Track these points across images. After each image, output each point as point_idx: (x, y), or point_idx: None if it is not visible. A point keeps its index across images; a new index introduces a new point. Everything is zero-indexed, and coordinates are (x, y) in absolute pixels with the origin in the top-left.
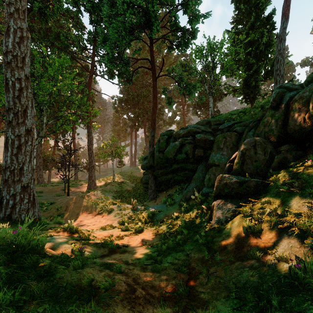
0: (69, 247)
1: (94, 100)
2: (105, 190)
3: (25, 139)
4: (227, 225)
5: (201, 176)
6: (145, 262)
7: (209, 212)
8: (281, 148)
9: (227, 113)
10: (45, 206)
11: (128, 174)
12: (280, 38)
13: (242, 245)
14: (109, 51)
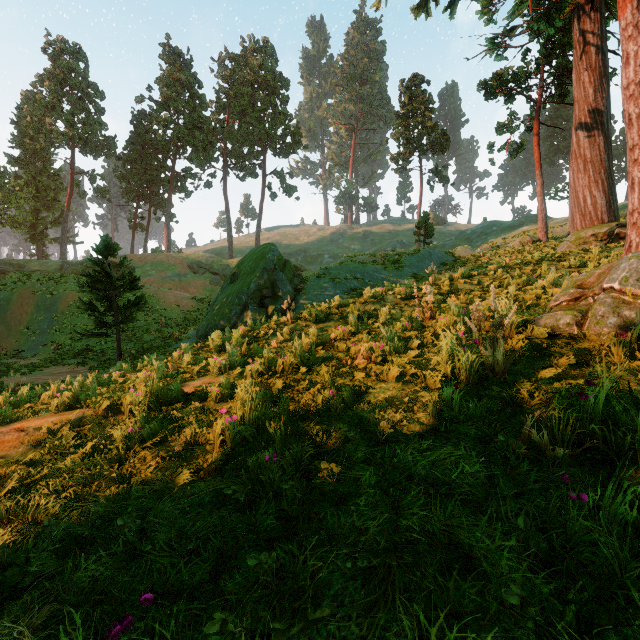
0: None
1: None
2: None
3: None
4: None
5: None
6: None
7: None
8: None
9: (27, 260)
10: None
11: None
12: (65, 221)
13: None
14: None
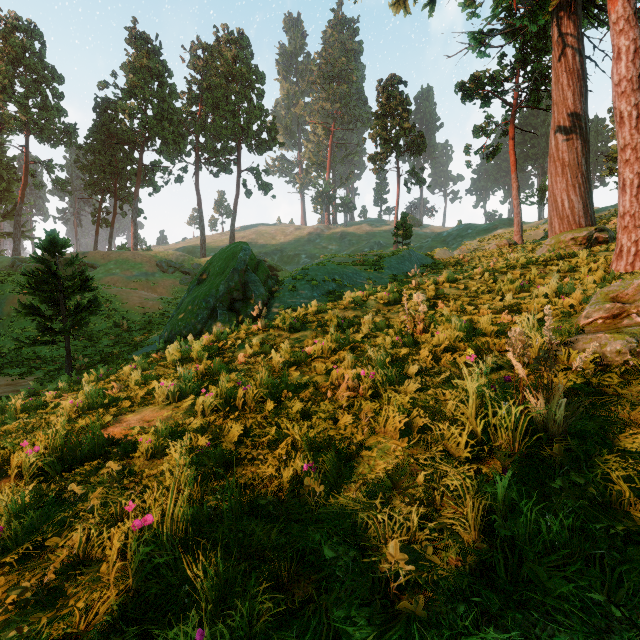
0: None
1: None
2: None
3: None
4: None
5: None
6: None
7: None
8: None
9: None
10: None
11: None
12: (18, 214)
13: None
14: None
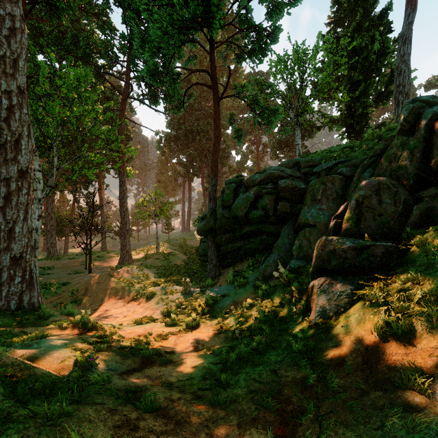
0: (71, 357)
1: (130, 136)
2: (144, 266)
3: (17, 184)
4: (340, 320)
5: (287, 242)
6: (201, 384)
7: (302, 297)
8: (422, 193)
9: (325, 150)
10: (55, 288)
11: (179, 243)
12: (404, 38)
13: (376, 358)
14: (149, 58)
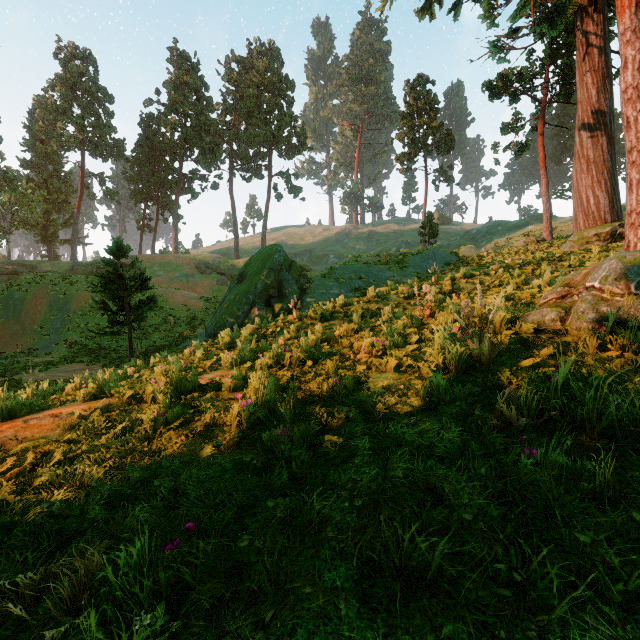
0: None
1: None
2: None
3: None
4: None
5: None
6: None
7: None
8: None
9: (39, 261)
10: None
11: None
12: (76, 222)
13: None
14: None
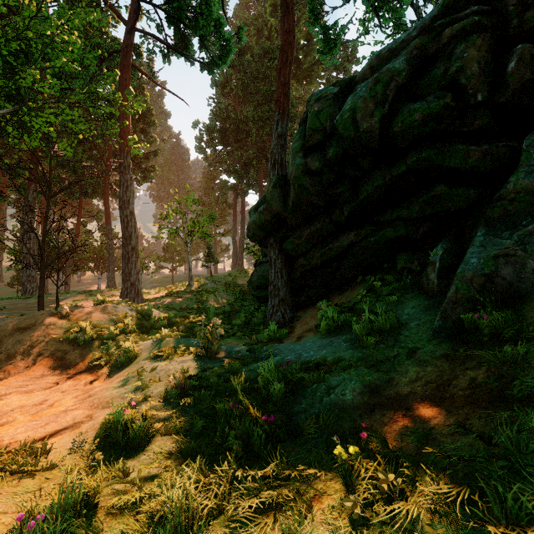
0: None
1: (153, 121)
2: (157, 307)
3: None
4: None
5: None
6: None
7: None
8: None
9: None
10: None
11: (226, 282)
12: None
13: None
14: None
